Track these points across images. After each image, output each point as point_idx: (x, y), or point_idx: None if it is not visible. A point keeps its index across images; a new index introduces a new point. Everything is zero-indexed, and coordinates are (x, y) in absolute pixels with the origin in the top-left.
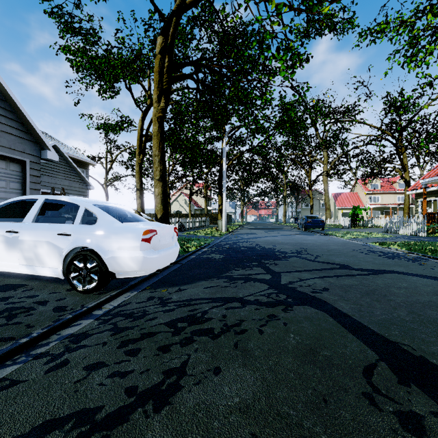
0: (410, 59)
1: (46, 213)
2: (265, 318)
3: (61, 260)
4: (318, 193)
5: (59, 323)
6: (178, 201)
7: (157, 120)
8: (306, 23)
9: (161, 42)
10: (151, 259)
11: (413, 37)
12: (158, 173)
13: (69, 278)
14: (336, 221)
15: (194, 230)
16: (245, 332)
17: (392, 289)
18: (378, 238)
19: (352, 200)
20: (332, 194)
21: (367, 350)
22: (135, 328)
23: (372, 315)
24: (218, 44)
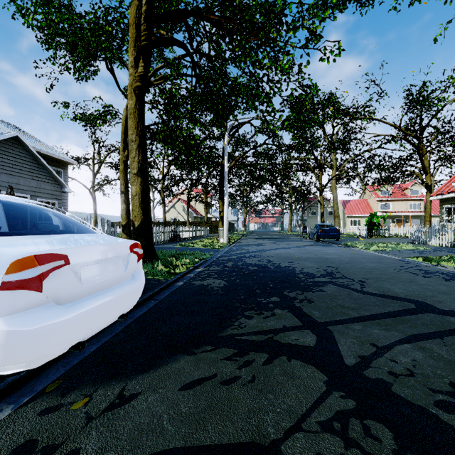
0: None
1: None
2: None
3: None
4: (325, 200)
5: None
6: (175, 208)
7: (134, 92)
8: None
9: None
10: (38, 332)
11: None
12: (135, 165)
13: None
14: (345, 230)
15: (190, 240)
16: None
17: None
18: (412, 251)
19: (362, 207)
20: (341, 201)
21: None
22: None
23: None
24: None
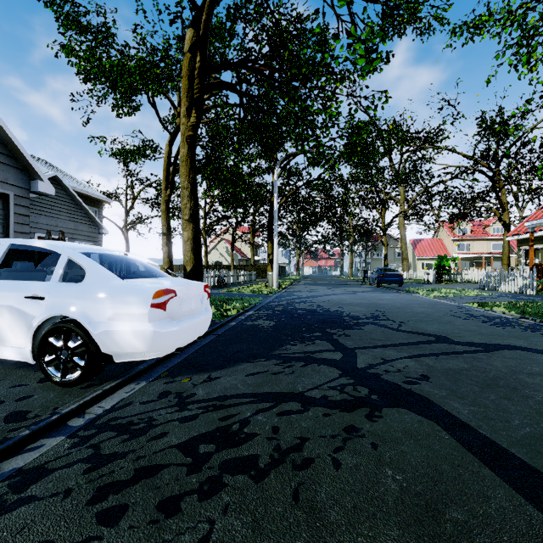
0: (528, 55)
1: (13, 266)
2: (341, 434)
3: (29, 336)
4: (393, 239)
5: (3, 447)
6: (217, 249)
7: (186, 141)
8: (381, 19)
9: (191, 36)
10: (166, 333)
11: (530, 27)
12: (187, 211)
13: (41, 364)
14: (415, 274)
15: (236, 286)
16: (310, 466)
17: (521, 376)
18: (474, 297)
19: (435, 248)
20: (411, 241)
21: (526, 508)
22: (128, 457)
23: (509, 426)
24: (268, 40)
